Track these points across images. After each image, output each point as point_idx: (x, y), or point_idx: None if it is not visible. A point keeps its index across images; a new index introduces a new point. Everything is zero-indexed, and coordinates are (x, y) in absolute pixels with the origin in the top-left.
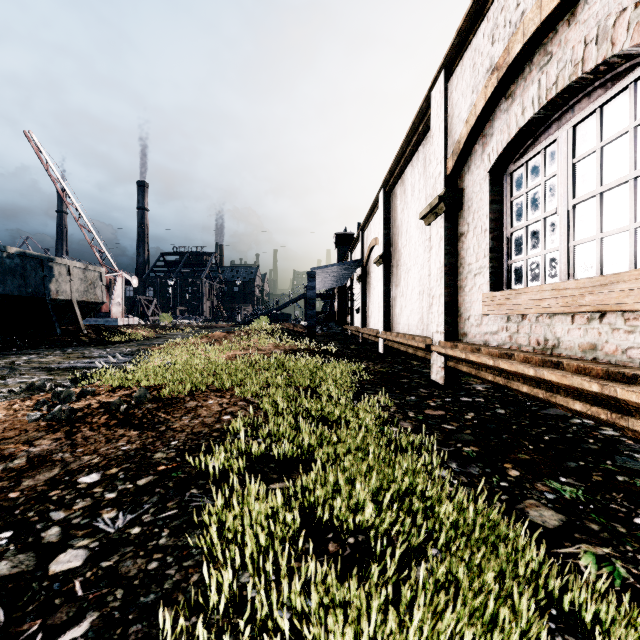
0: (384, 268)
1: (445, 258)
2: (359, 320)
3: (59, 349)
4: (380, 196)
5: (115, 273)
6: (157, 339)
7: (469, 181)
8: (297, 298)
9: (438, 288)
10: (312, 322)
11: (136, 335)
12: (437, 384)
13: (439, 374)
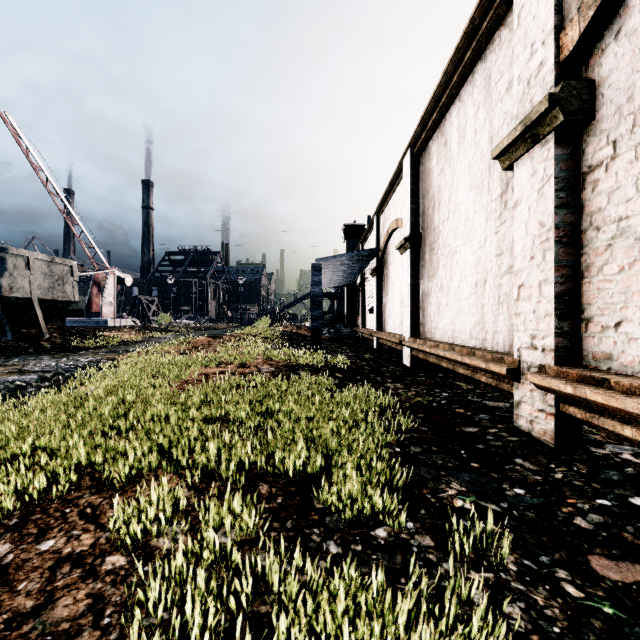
0: (411, 254)
1: (557, 214)
2: (372, 322)
3: (4, 358)
4: (405, 161)
5: (106, 270)
6: (137, 344)
7: (620, 55)
8: (303, 297)
9: (536, 270)
10: (317, 324)
11: (113, 339)
12: (539, 443)
13: (540, 424)
